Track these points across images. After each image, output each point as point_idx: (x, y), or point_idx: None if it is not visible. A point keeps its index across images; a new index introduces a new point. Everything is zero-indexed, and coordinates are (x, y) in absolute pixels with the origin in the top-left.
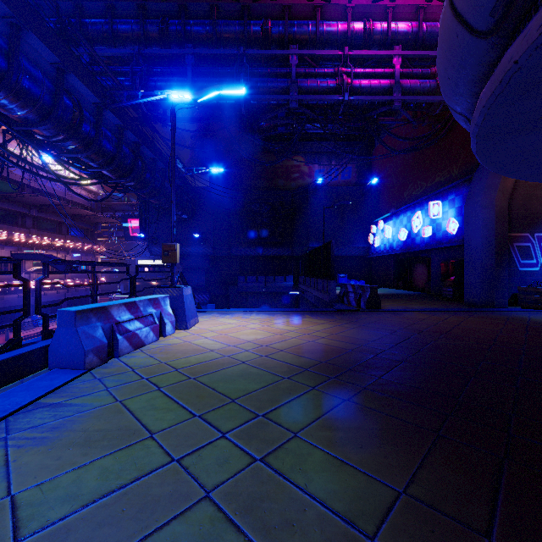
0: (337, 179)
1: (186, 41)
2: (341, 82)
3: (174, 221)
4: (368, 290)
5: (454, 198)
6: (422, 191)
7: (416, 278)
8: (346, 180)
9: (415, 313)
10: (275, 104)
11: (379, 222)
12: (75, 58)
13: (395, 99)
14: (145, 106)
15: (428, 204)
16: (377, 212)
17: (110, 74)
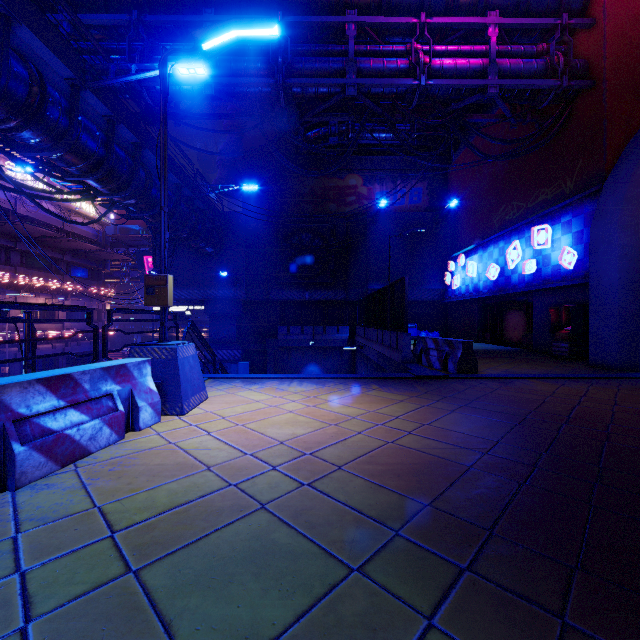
0: (404, 204)
1: (204, 5)
2: (416, 61)
3: (165, 239)
4: (460, 347)
5: (570, 220)
6: (519, 215)
7: (509, 328)
8: (415, 205)
9: (532, 382)
10: (326, 93)
11: (459, 257)
12: (30, 3)
13: (491, 84)
14: (148, 95)
15: (531, 230)
16: (455, 245)
17: (94, 42)
